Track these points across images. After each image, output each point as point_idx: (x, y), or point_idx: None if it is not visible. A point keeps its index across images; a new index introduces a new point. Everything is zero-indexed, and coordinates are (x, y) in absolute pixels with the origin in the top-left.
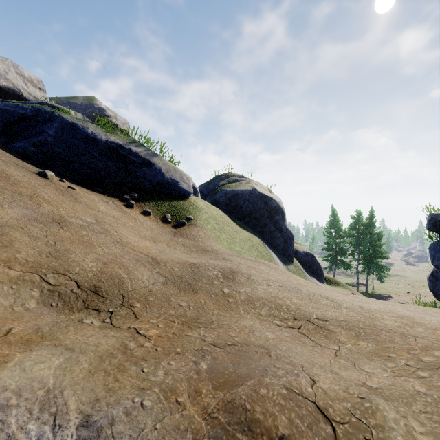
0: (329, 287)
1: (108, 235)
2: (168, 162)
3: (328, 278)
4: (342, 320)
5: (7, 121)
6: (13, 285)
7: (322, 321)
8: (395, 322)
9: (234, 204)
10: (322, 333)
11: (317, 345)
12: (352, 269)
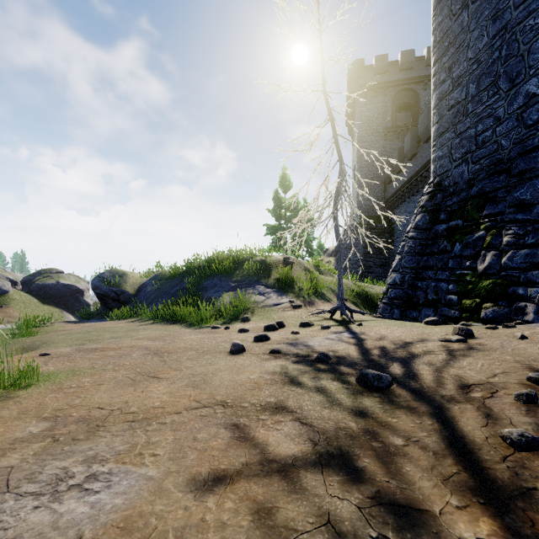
0: None
1: None
2: None
3: None
4: None
5: None
6: None
7: None
8: None
9: (43, 291)
10: None
11: None
12: None
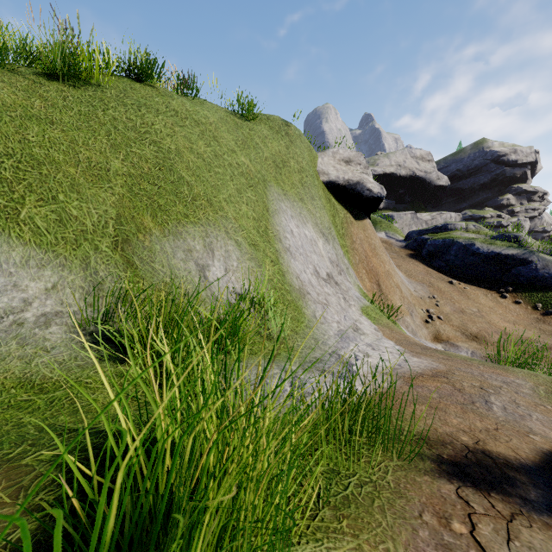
0: None
1: (483, 318)
2: (545, 258)
3: None
4: None
5: (430, 249)
6: (454, 331)
7: None
8: None
9: None
10: None
11: None
12: None
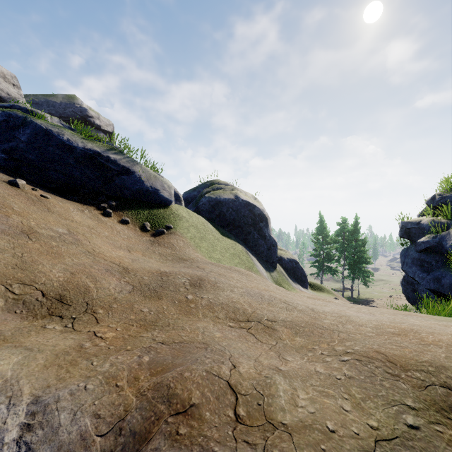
0: (313, 293)
1: (79, 245)
2: (148, 170)
3: (313, 283)
4: (288, 320)
5: None
6: None
7: (271, 322)
8: (333, 321)
9: (217, 212)
10: (268, 332)
11: (259, 342)
12: (338, 275)
